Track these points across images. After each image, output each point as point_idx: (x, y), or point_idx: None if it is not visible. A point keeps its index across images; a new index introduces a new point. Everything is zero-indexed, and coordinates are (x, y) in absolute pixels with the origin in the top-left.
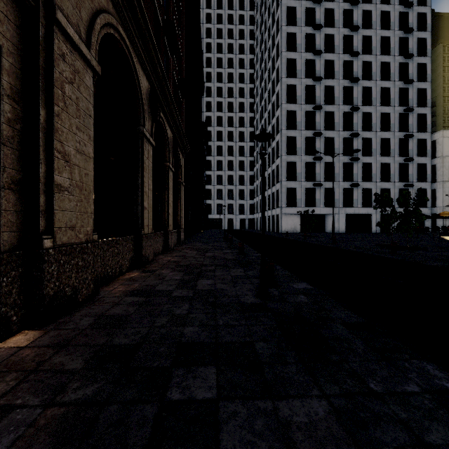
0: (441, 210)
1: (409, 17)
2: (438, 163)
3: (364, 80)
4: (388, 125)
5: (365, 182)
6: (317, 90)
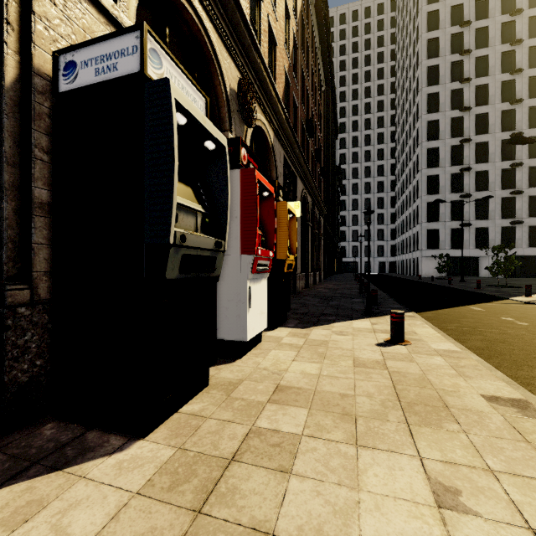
0: None
1: None
2: None
3: (531, 98)
4: None
5: (533, 218)
6: (465, 120)
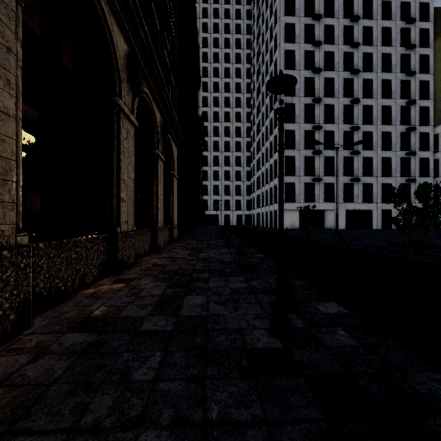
0: None
1: (411, 7)
2: None
3: (365, 72)
4: (389, 119)
5: (366, 177)
6: (316, 82)
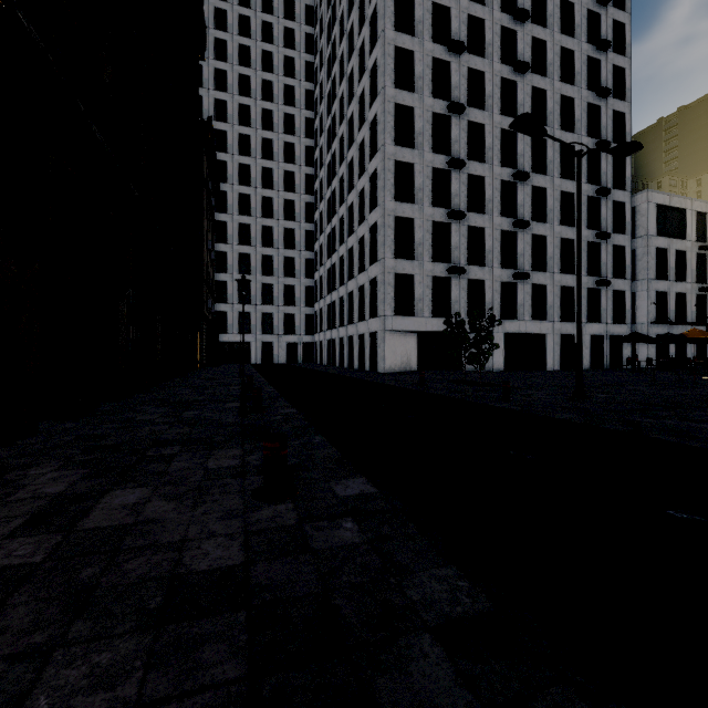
0: (645, 330)
1: None
2: (640, 247)
3: (535, 73)
4: (570, 169)
5: (537, 272)
6: (454, 72)
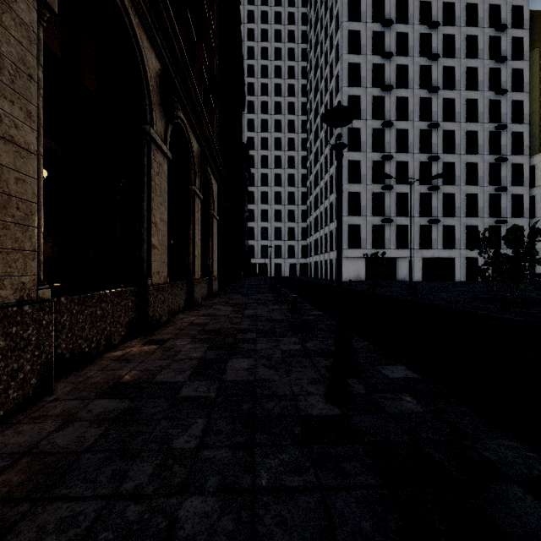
0: None
1: (501, 11)
2: (538, 193)
3: (445, 90)
4: (475, 147)
5: (447, 218)
6: (386, 102)
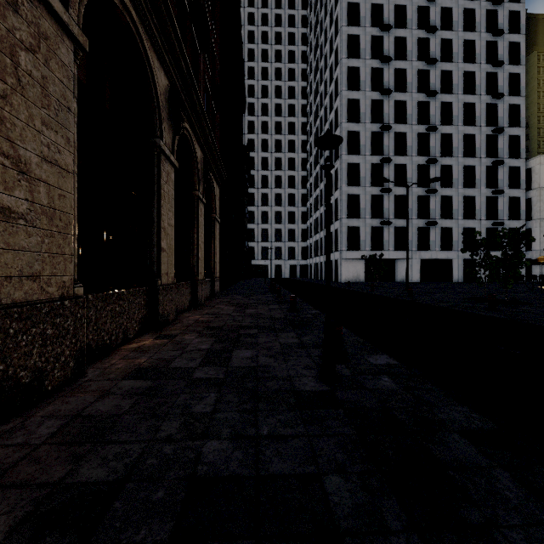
0: (538, 255)
1: (498, 17)
2: (534, 196)
3: (443, 93)
4: (472, 150)
5: (445, 220)
6: (385, 105)
